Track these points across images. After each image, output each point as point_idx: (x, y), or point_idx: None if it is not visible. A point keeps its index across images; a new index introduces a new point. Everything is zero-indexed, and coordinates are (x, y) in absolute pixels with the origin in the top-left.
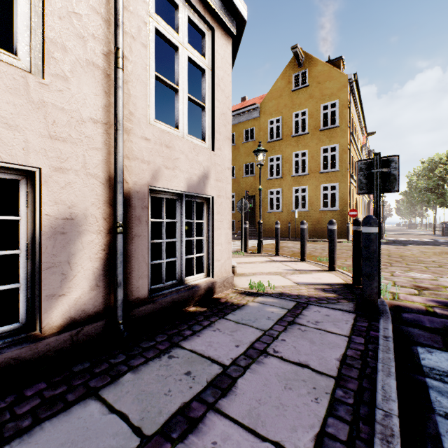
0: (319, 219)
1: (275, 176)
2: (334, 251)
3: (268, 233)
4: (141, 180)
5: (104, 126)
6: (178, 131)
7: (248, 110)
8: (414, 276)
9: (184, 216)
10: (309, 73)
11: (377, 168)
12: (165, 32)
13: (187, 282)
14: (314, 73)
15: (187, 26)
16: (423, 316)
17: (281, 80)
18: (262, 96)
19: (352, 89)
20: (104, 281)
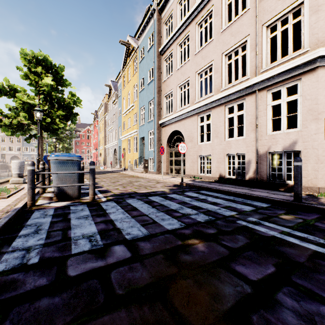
0: None
1: None
2: None
3: None
4: (264, 150)
5: (255, 141)
6: (281, 131)
7: None
8: None
9: (283, 159)
10: None
11: None
12: (275, 104)
13: (287, 182)
14: None
15: (285, 92)
16: (315, 215)
17: None
18: None
19: None
20: (255, 173)
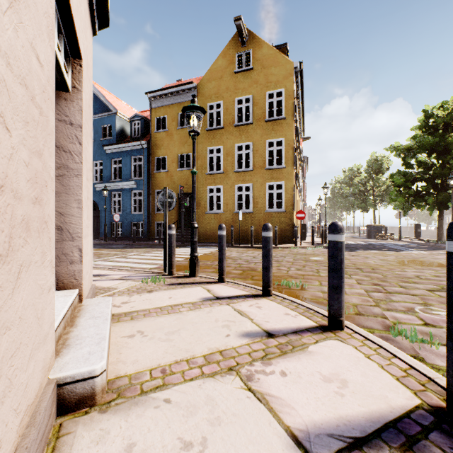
0: (264, 222)
1: (215, 171)
2: (343, 288)
3: (207, 238)
4: None
5: None
6: None
7: (184, 89)
8: None
9: None
10: (253, 55)
11: None
12: None
13: None
14: (259, 56)
15: None
16: None
17: (223, 58)
18: (200, 77)
19: (297, 82)
20: None
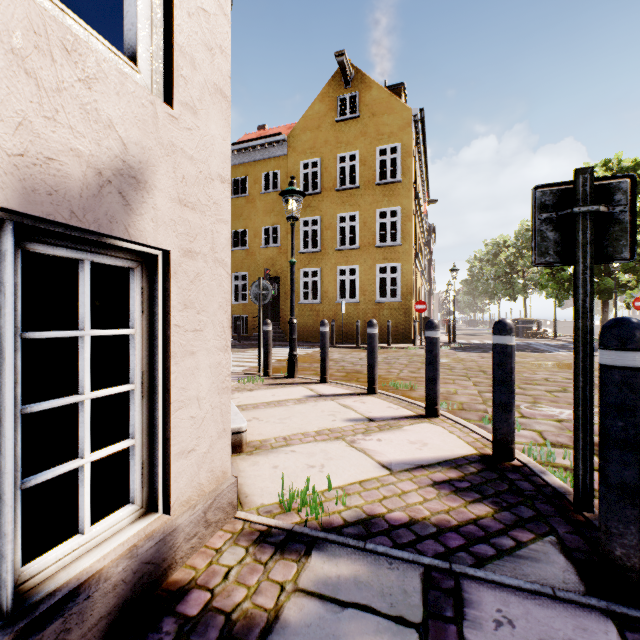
0: (374, 315)
1: (311, 249)
2: (438, 379)
3: (300, 336)
4: None
5: None
6: None
7: (270, 142)
8: (555, 416)
9: (11, 318)
10: (360, 99)
11: (586, 203)
12: None
13: (40, 578)
14: (368, 100)
15: None
16: None
17: (320, 102)
18: (290, 125)
19: (417, 132)
20: None
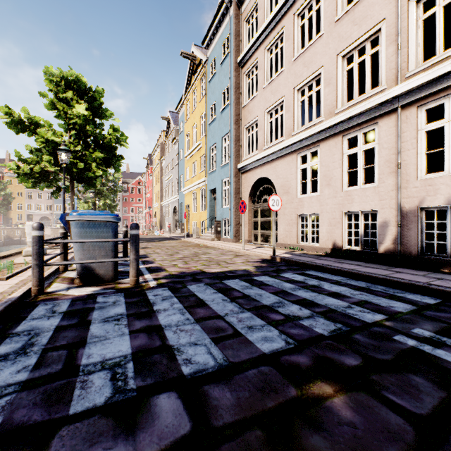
0: None
1: None
2: None
3: None
4: (412, 205)
5: (395, 190)
6: (444, 172)
7: None
8: None
9: (448, 219)
10: None
11: None
12: (432, 127)
13: None
14: None
15: None
16: None
17: None
18: None
19: None
20: (395, 243)
